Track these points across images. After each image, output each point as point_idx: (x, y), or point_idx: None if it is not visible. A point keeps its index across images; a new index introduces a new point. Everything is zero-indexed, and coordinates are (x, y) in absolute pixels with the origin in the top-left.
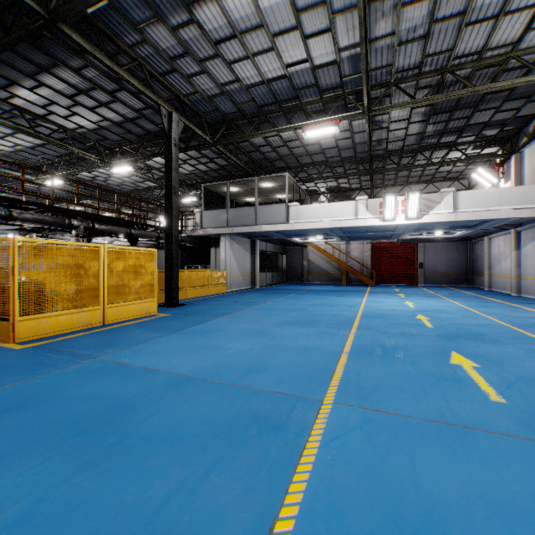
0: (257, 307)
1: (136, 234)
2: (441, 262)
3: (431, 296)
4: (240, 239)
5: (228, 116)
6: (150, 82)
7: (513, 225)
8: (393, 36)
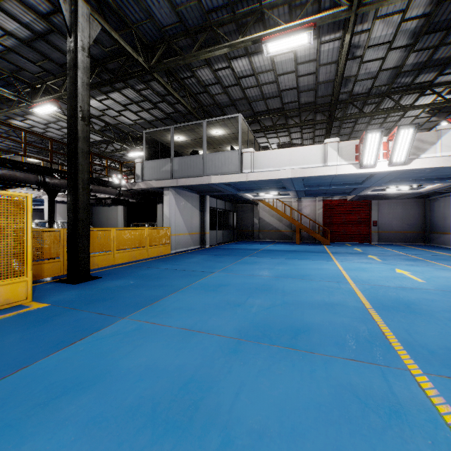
0: (201, 282)
1: (53, 183)
2: (396, 219)
3: (411, 259)
4: (187, 194)
5: (167, 32)
6: None
7: None
8: None
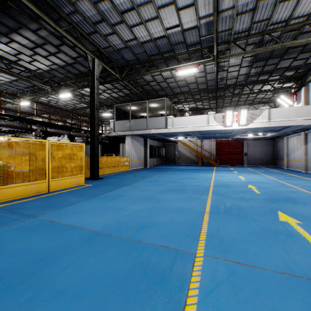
0: (148, 179)
1: (73, 135)
2: (258, 152)
3: (253, 172)
4: (137, 138)
5: (130, 62)
6: (81, 39)
7: (303, 129)
8: (233, 9)
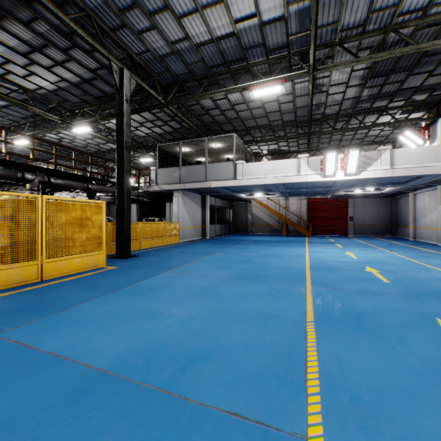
0: (207, 258)
1: (93, 189)
2: (369, 215)
3: (366, 246)
4: (192, 194)
5: (179, 78)
6: (100, 36)
7: (440, 181)
8: None
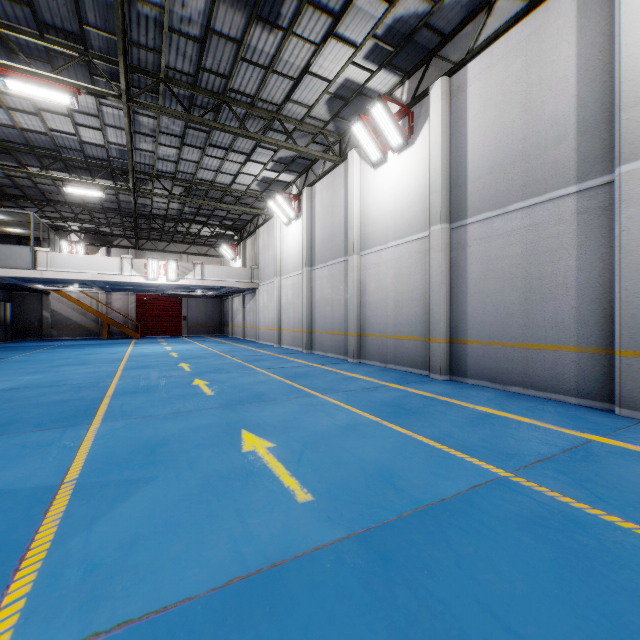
0: (8, 361)
1: None
2: (202, 315)
3: (188, 342)
4: None
5: None
6: None
7: (241, 291)
8: (153, 153)
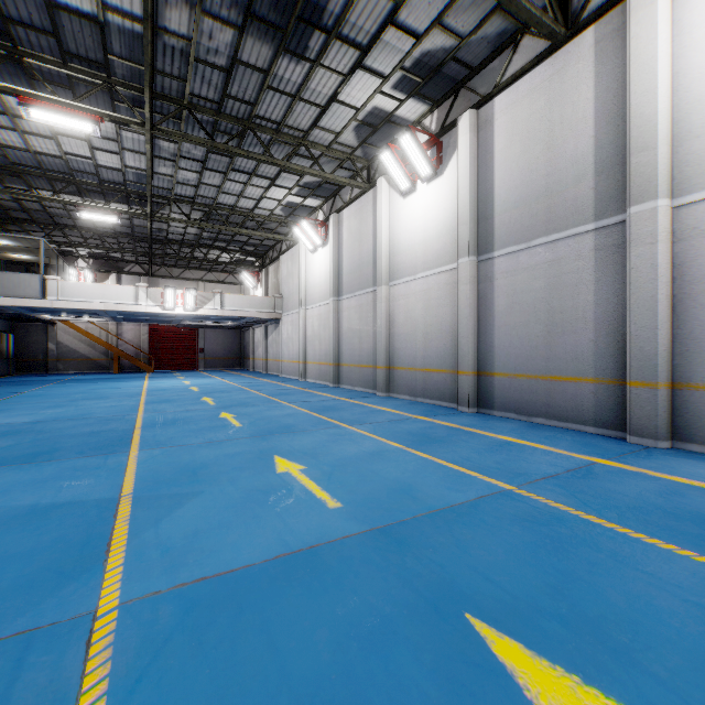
0: (22, 395)
1: None
2: (220, 347)
3: (207, 377)
4: None
5: None
6: None
7: (263, 321)
8: (173, 178)
